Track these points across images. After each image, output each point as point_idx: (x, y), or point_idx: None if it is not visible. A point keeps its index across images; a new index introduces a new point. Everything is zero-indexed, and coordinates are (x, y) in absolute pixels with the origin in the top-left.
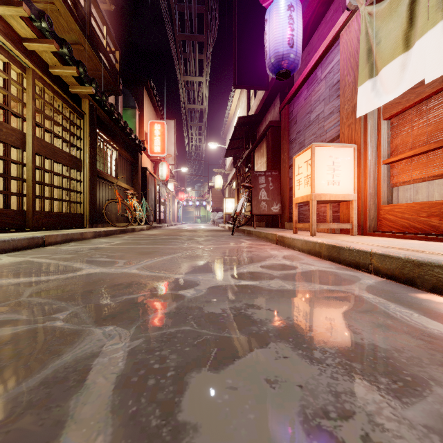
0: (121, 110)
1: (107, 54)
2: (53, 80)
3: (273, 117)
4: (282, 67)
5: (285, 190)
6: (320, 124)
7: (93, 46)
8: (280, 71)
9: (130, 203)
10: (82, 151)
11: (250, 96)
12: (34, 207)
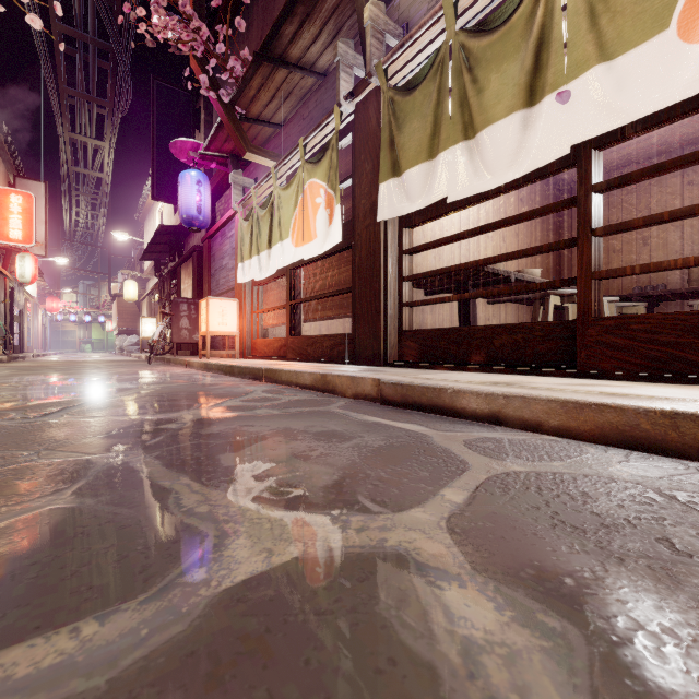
0: None
1: None
2: None
3: (201, 237)
4: (193, 225)
5: None
6: (228, 272)
7: None
8: (192, 228)
9: None
10: None
11: None
12: None
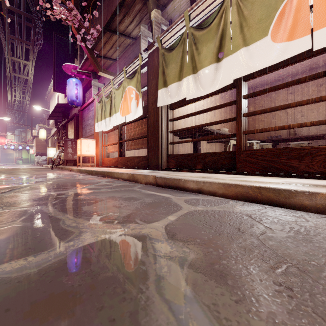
0: None
1: None
2: None
3: (78, 109)
4: (74, 104)
5: None
6: (91, 127)
7: None
8: (73, 105)
9: None
10: None
11: None
12: None
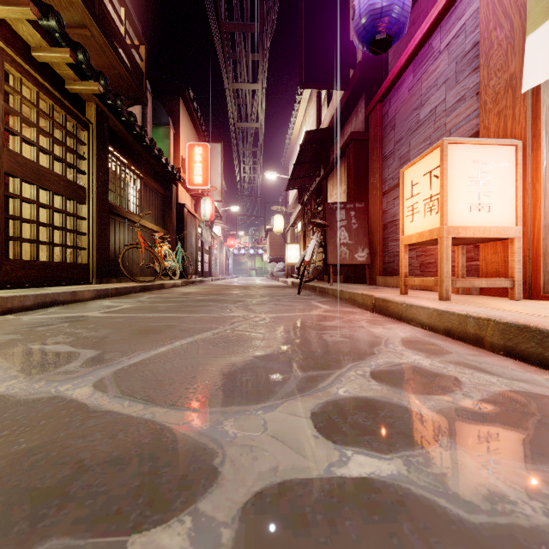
0: (150, 128)
1: (126, 46)
2: (38, 70)
3: (354, 128)
4: (380, 30)
5: (376, 229)
6: (439, 121)
7: (105, 30)
8: (376, 37)
9: (159, 250)
10: (86, 176)
11: (320, 107)
12: (3, 253)
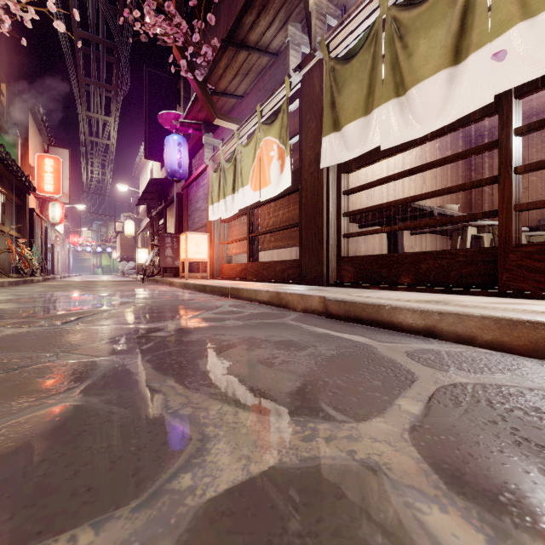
0: None
1: None
2: None
3: (181, 186)
4: (175, 177)
5: None
6: (201, 213)
7: None
8: (174, 179)
9: (23, 253)
10: None
11: None
12: None
